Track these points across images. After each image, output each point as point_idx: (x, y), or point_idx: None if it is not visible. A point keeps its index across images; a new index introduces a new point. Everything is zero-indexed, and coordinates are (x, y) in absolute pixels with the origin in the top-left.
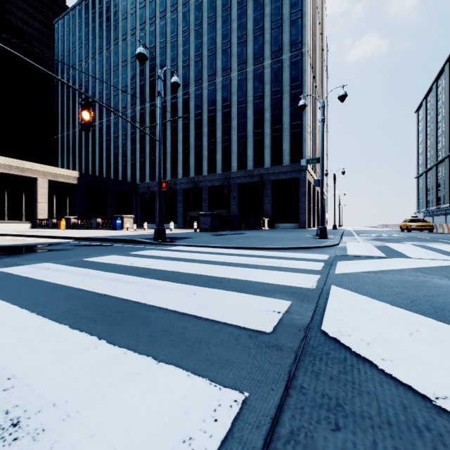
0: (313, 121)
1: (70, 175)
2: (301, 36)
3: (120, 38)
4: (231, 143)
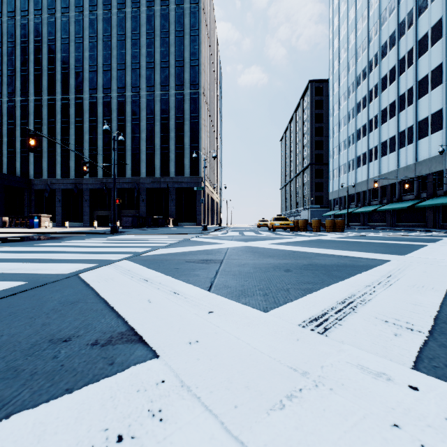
0: (207, 143)
1: None
2: (198, 80)
3: (5, 13)
4: (140, 152)
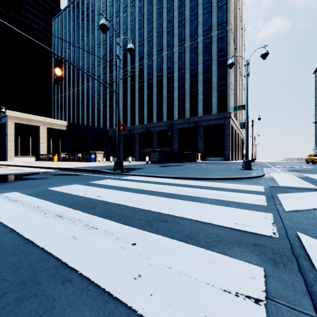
0: (234, 81)
1: (61, 124)
2: (226, 18)
3: (96, 28)
4: (173, 99)
